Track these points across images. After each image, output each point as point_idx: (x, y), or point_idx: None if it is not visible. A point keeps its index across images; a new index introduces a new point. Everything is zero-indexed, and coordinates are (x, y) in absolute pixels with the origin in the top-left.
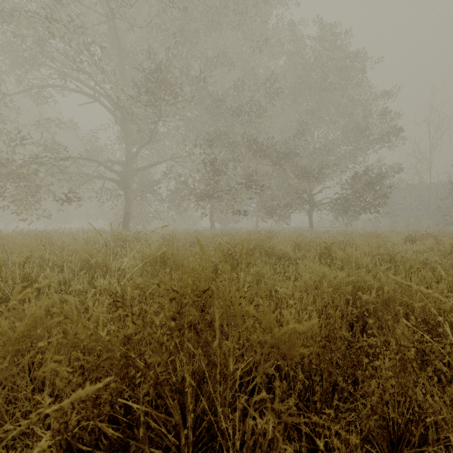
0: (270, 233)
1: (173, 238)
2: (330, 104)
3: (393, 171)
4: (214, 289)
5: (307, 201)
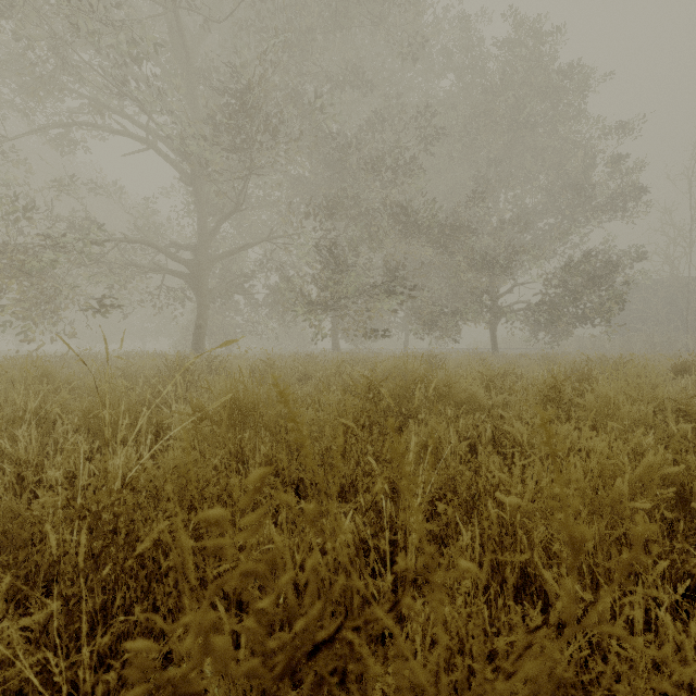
0: (431, 358)
1: (270, 366)
2: (525, 150)
3: (630, 257)
4: (363, 659)
5: (489, 306)
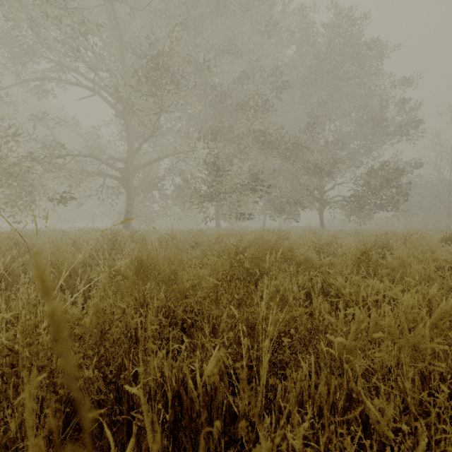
0: (280, 232)
1: (173, 238)
2: (342, 96)
3: (411, 166)
4: None
5: (319, 198)
